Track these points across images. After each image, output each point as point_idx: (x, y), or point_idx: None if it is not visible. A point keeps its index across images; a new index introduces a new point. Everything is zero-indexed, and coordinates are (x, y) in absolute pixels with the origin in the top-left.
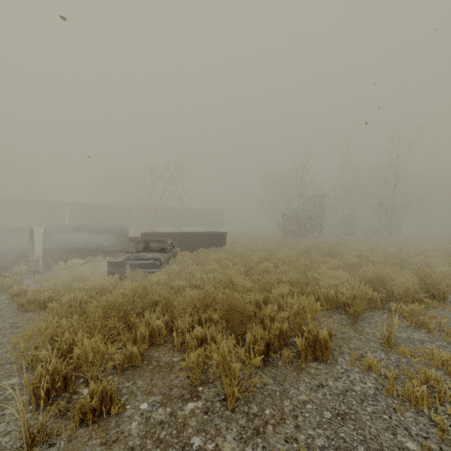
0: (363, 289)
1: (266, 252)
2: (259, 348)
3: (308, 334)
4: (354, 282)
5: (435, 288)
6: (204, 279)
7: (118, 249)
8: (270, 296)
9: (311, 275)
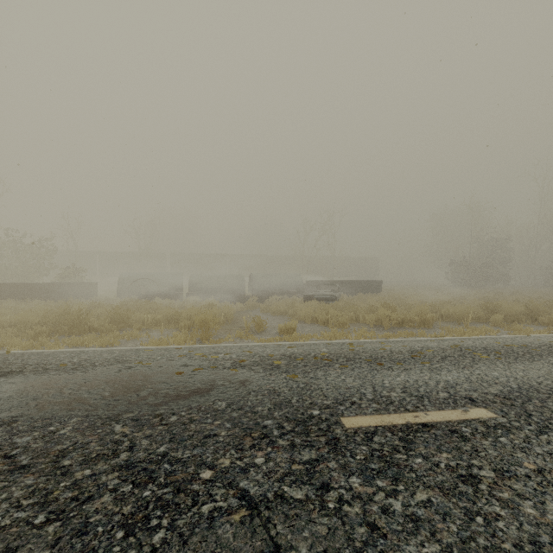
0: (469, 308)
1: (418, 296)
2: (397, 319)
3: (421, 317)
4: (476, 310)
5: (537, 314)
6: (366, 308)
7: (296, 291)
8: (410, 312)
9: (442, 304)
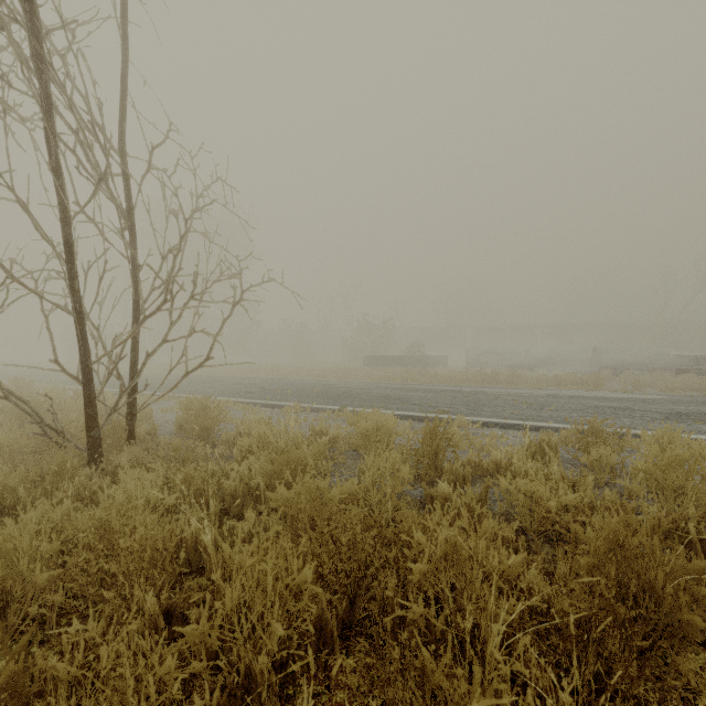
0: None
1: None
2: None
3: None
4: None
5: None
6: None
7: (660, 367)
8: None
9: None
